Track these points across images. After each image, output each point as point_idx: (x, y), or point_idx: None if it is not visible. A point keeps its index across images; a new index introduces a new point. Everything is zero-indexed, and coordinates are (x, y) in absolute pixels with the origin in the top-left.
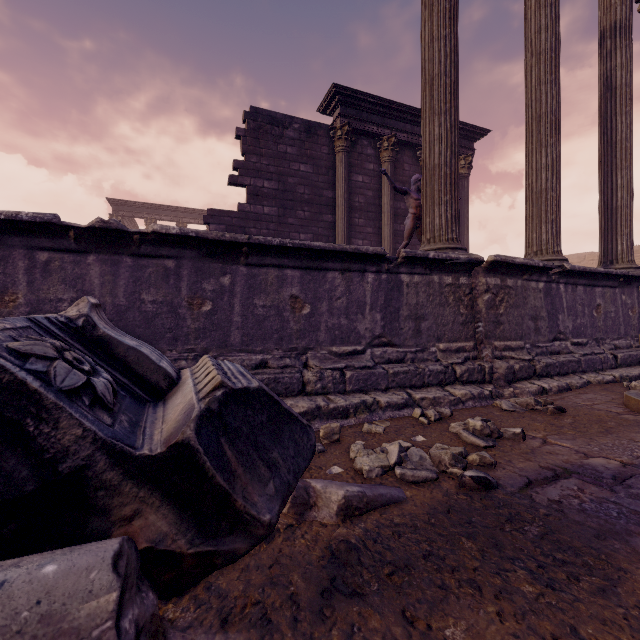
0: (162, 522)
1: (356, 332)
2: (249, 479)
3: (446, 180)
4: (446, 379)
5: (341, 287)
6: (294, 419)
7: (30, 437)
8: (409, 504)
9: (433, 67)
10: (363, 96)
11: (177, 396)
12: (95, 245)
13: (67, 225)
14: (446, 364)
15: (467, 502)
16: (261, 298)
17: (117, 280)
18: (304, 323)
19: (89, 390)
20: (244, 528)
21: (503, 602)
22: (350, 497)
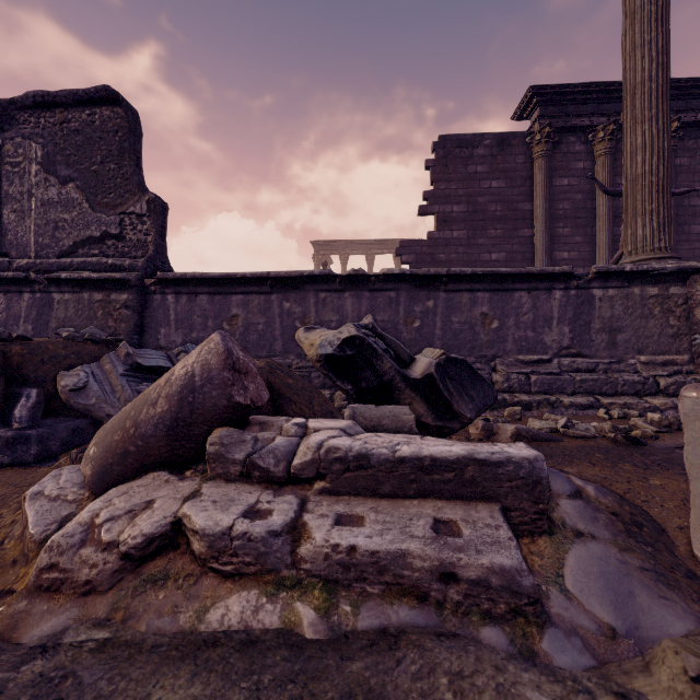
0: (421, 409)
1: (542, 343)
2: (459, 399)
3: (651, 188)
4: (645, 390)
5: (527, 304)
6: (483, 379)
7: (374, 365)
8: (565, 443)
9: (635, 76)
10: (568, 88)
11: (417, 364)
12: (349, 286)
13: (336, 275)
14: (646, 376)
15: (612, 447)
16: (457, 316)
17: (361, 307)
18: (493, 335)
19: (388, 352)
20: (457, 419)
21: (606, 468)
22: (520, 429)
